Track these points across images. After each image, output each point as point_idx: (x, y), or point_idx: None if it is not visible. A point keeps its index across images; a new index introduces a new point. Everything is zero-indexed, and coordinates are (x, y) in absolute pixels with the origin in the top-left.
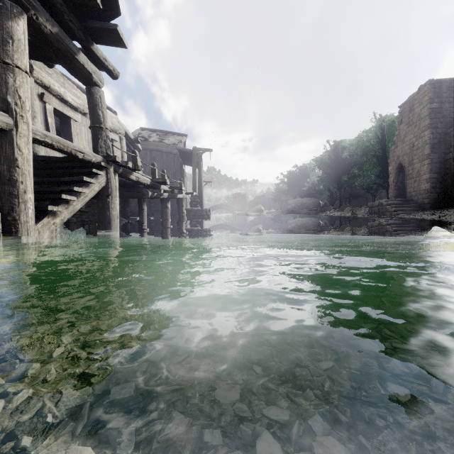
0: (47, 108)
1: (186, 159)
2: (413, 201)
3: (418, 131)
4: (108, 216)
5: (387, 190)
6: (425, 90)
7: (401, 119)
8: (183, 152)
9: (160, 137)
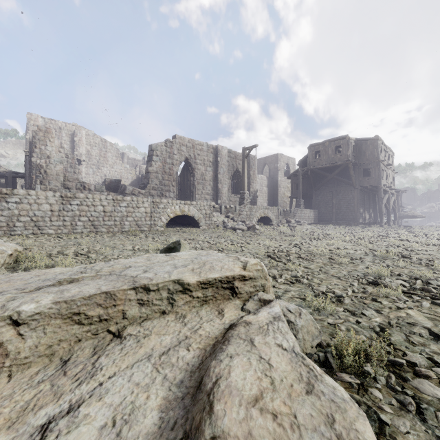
0: None
1: None
2: None
3: None
4: None
5: None
6: None
7: None
8: None
9: None
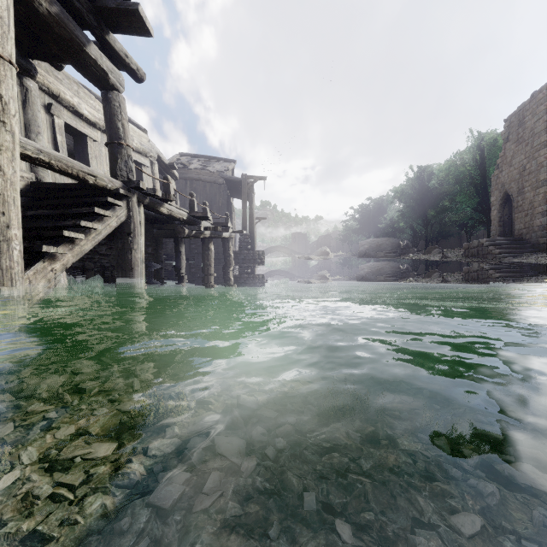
0: (55, 122)
1: (234, 191)
2: (523, 241)
3: (531, 150)
4: (130, 259)
5: (488, 227)
6: (540, 97)
7: (507, 136)
8: (230, 181)
9: (203, 164)
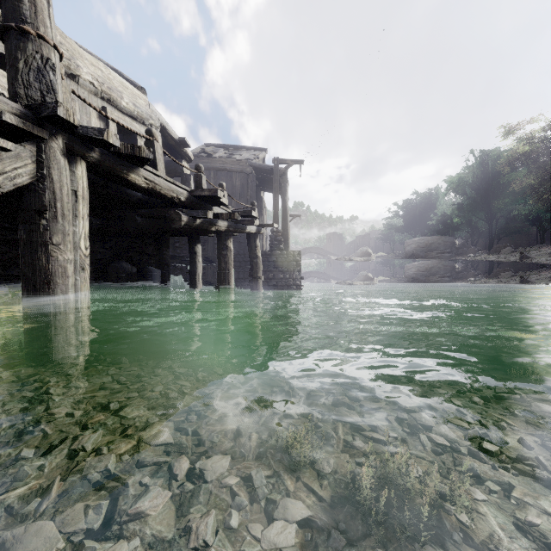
0: None
1: (265, 183)
2: None
3: None
4: (44, 264)
5: None
6: None
7: None
8: (260, 170)
9: (229, 152)
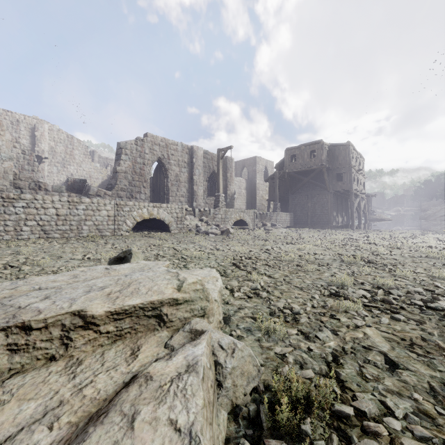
0: None
1: None
2: None
3: None
4: None
5: None
6: None
7: None
8: None
9: None
